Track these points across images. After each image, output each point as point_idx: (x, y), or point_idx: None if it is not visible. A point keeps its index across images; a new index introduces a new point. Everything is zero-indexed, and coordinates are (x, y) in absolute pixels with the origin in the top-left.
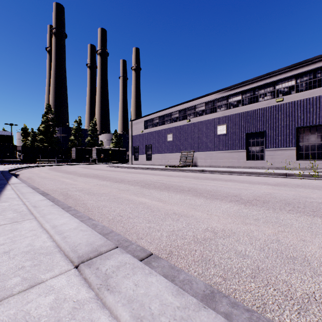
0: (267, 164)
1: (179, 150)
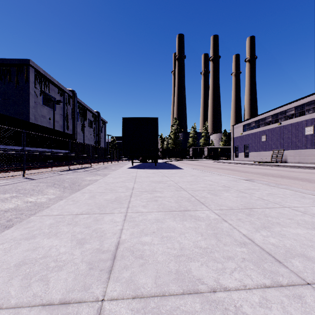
0: None
1: (271, 148)
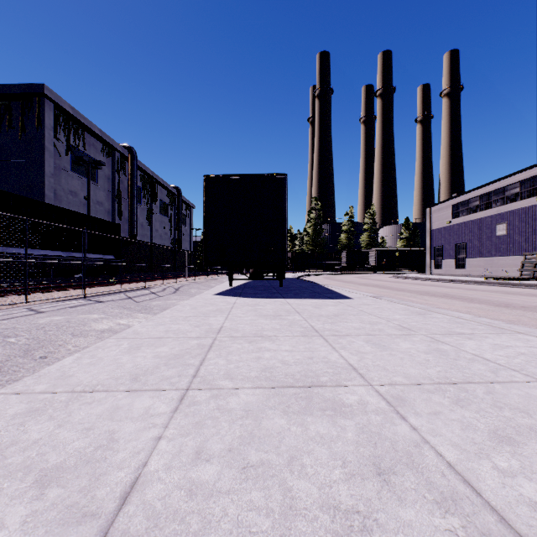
0: None
1: (521, 250)
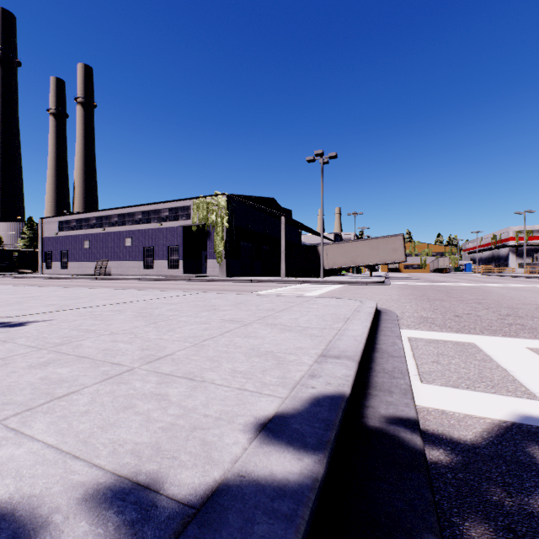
0: (155, 272)
1: (96, 258)
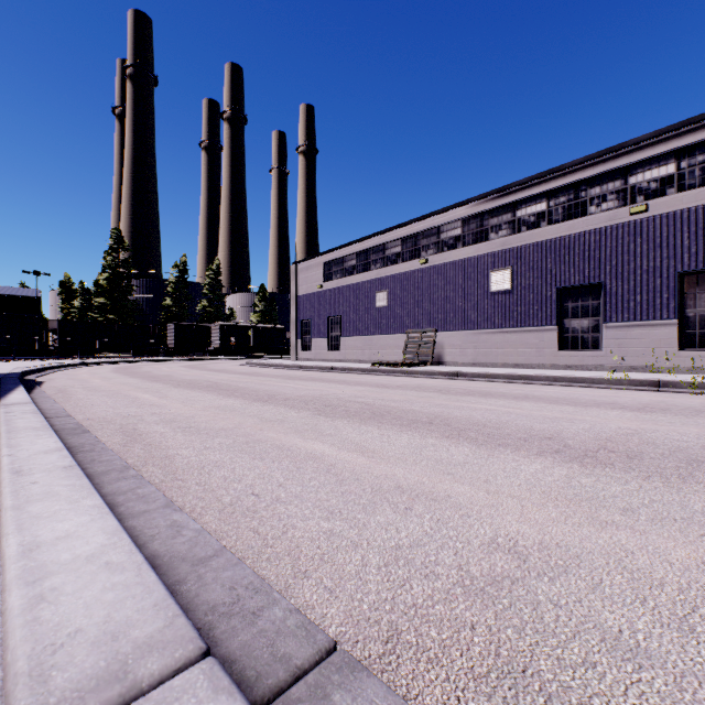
0: (608, 359)
1: (403, 327)
